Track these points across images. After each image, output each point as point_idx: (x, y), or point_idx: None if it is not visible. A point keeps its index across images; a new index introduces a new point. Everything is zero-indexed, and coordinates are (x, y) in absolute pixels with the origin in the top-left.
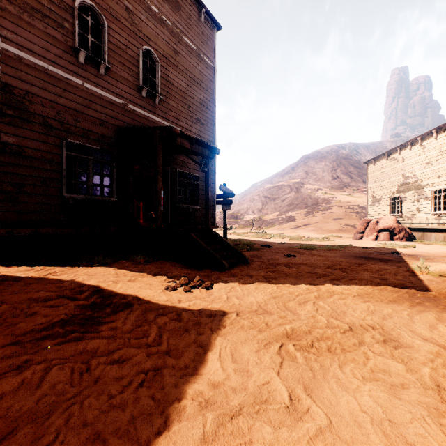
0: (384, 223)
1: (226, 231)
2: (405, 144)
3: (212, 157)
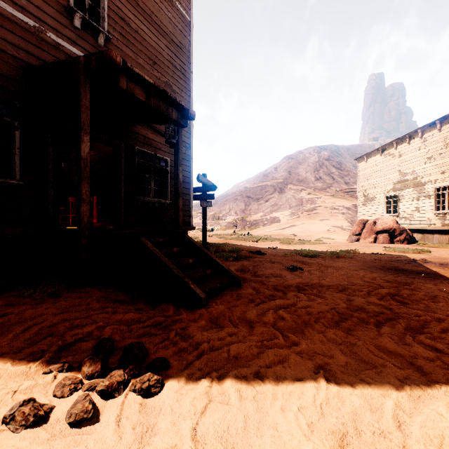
0: (383, 224)
1: (205, 233)
2: (402, 138)
3: (184, 124)
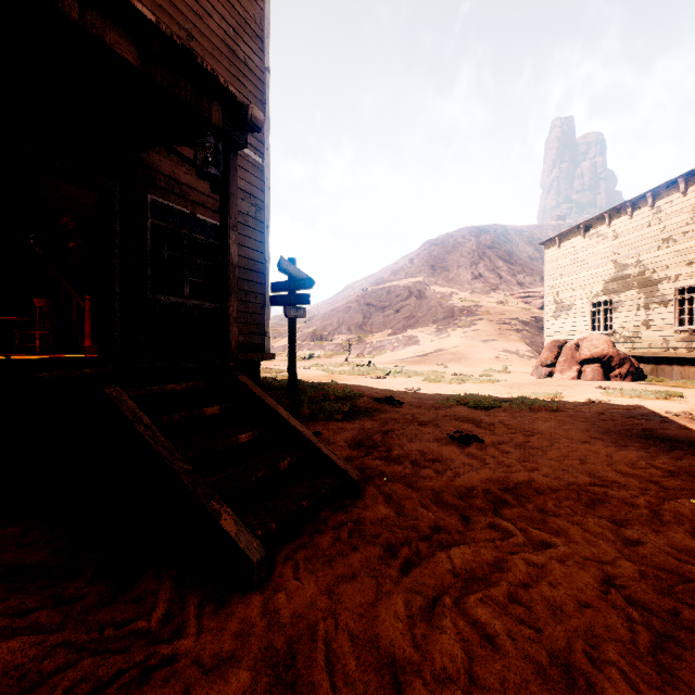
0: (591, 347)
1: (294, 365)
2: (620, 207)
3: (240, 139)
